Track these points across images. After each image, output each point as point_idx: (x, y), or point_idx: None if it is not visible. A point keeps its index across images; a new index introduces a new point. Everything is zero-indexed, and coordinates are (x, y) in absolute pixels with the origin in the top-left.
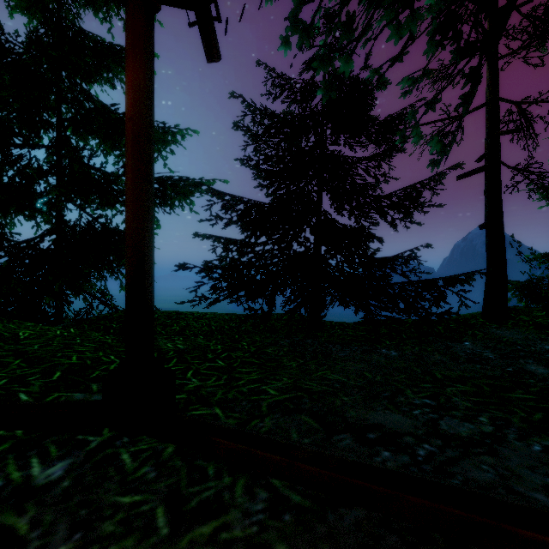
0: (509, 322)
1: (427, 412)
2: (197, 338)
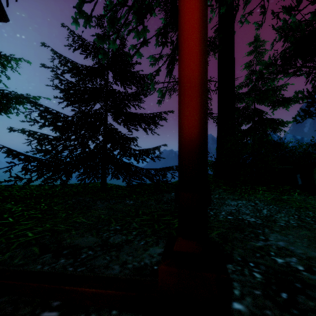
0: None
1: (111, 233)
2: (8, 204)
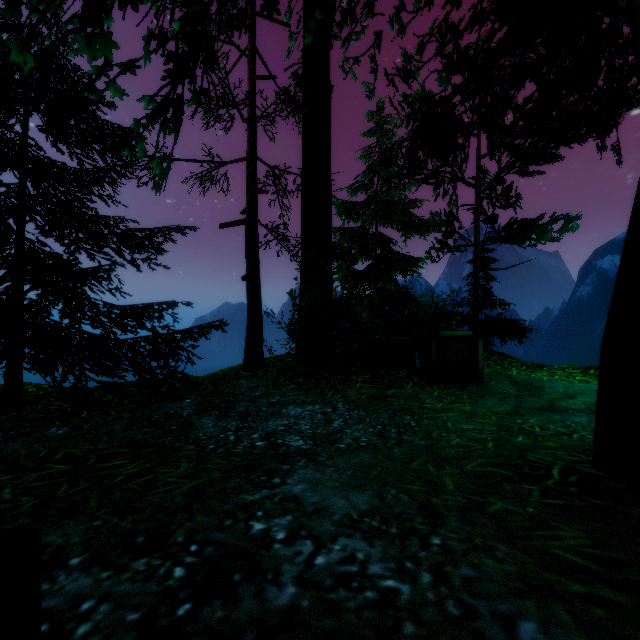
0: (263, 370)
1: None
2: None
